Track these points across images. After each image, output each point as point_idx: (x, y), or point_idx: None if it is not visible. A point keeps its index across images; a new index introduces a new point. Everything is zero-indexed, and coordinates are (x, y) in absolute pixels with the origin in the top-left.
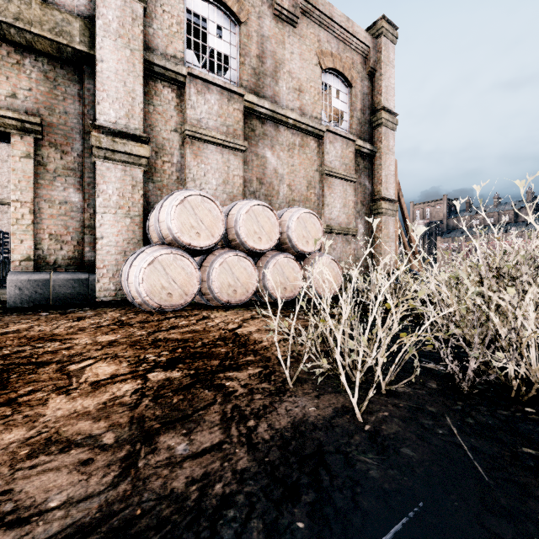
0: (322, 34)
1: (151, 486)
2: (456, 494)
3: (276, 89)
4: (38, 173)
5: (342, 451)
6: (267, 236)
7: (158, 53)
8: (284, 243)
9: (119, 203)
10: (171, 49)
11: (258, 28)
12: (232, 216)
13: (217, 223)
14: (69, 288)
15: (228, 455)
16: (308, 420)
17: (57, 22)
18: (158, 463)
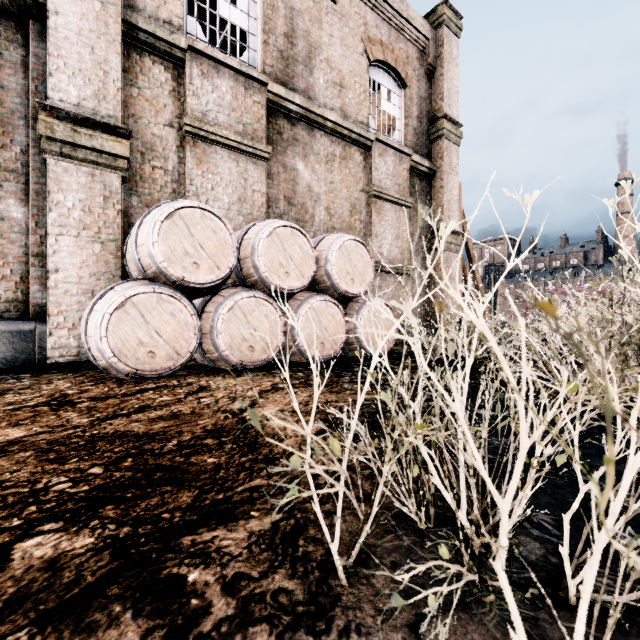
0: (370, 16)
1: None
2: None
3: (310, 81)
4: None
5: None
6: (297, 270)
7: (146, 15)
8: (321, 282)
9: (83, 221)
10: (164, 11)
11: None
12: (248, 241)
13: (225, 250)
14: (3, 344)
15: None
16: None
17: None
18: None
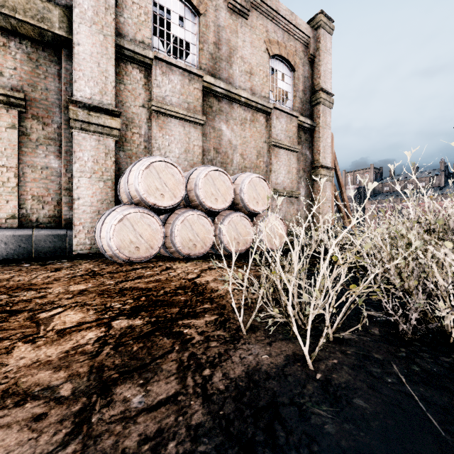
0: (270, 26)
1: (102, 445)
2: (416, 453)
3: (230, 72)
4: (22, 142)
5: (296, 403)
6: (222, 197)
7: (128, 39)
8: (237, 204)
9: (93, 168)
10: (139, 35)
11: (214, 19)
12: (192, 179)
13: (179, 186)
14: (49, 242)
15: (183, 408)
16: (261, 369)
17: (39, 10)
18: (112, 418)
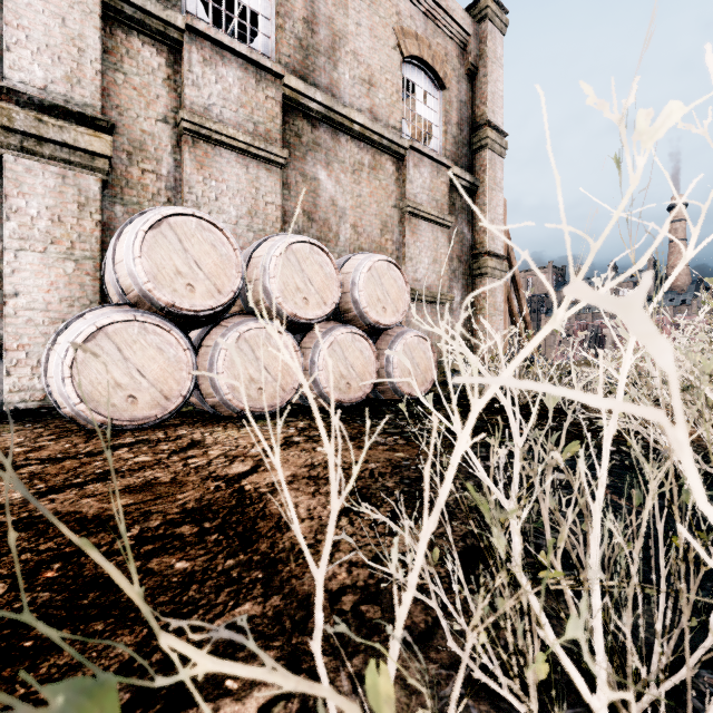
0: (404, 5)
1: None
2: None
3: (334, 76)
4: None
5: None
6: (318, 296)
7: None
8: (346, 310)
9: (51, 233)
10: None
11: None
12: (258, 259)
13: (228, 269)
14: None
15: None
16: None
17: None
18: None
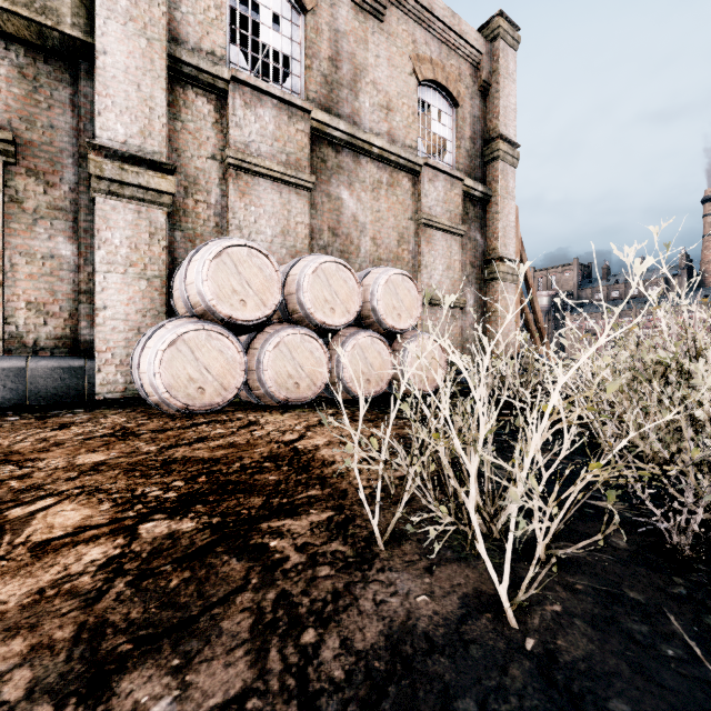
0: (419, 33)
1: None
2: None
3: (356, 105)
4: (9, 214)
5: None
6: (343, 306)
7: (189, 47)
8: (366, 317)
9: (130, 258)
10: (207, 42)
11: (330, 19)
12: (293, 277)
13: (271, 287)
14: (55, 380)
15: None
16: (417, 627)
17: None
18: None
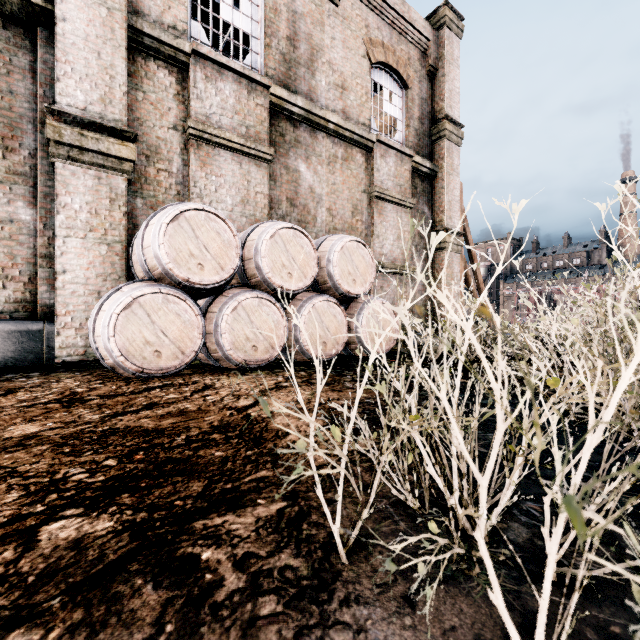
0: (372, 19)
1: None
2: None
3: (313, 83)
4: None
5: None
6: (300, 271)
7: (150, 20)
8: (323, 282)
9: (90, 223)
10: (169, 16)
11: (288, 1)
12: (252, 242)
13: (229, 251)
14: (12, 344)
15: None
16: None
17: None
18: None
